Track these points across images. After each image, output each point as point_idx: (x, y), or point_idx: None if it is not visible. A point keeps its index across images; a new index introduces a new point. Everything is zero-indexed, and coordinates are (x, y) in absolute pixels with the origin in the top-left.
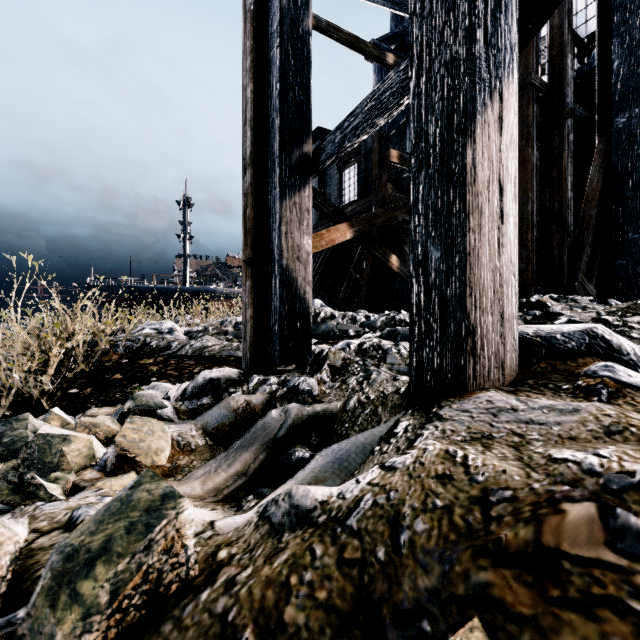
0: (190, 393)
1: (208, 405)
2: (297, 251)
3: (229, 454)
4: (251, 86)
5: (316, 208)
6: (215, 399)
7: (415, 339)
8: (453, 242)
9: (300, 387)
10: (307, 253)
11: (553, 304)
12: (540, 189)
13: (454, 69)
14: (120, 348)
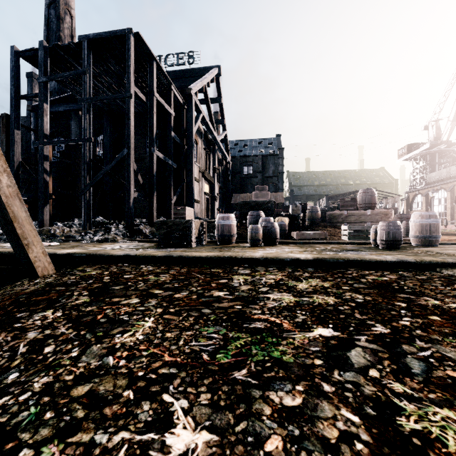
0: None
1: None
2: None
3: None
4: None
5: None
6: None
7: (39, 224)
8: (42, 216)
9: None
10: None
11: (76, 221)
12: (95, 187)
13: (42, 204)
14: None
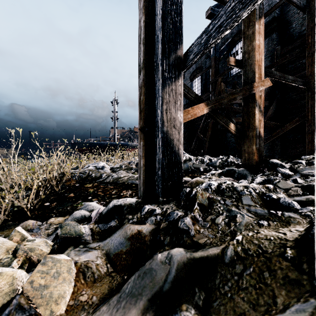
0: (104, 216)
1: (114, 227)
2: (173, 121)
3: (120, 301)
4: (143, 17)
5: (183, 95)
6: (119, 222)
7: None
8: None
9: (179, 226)
10: (180, 123)
11: None
12: None
13: None
14: (76, 177)
